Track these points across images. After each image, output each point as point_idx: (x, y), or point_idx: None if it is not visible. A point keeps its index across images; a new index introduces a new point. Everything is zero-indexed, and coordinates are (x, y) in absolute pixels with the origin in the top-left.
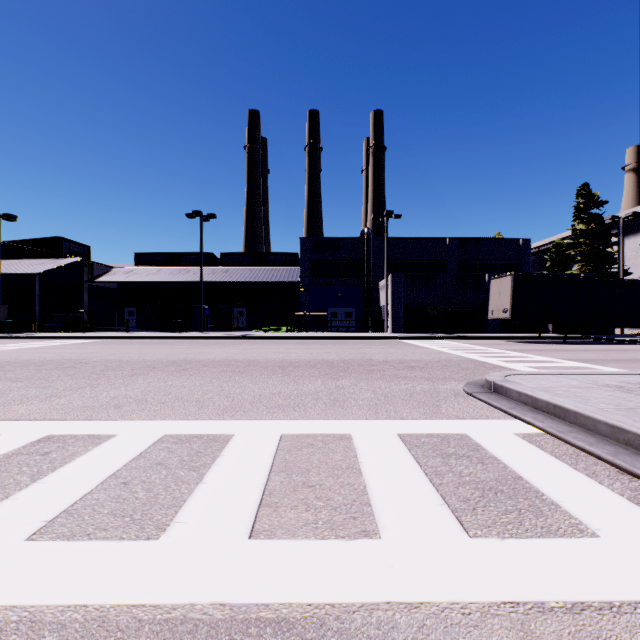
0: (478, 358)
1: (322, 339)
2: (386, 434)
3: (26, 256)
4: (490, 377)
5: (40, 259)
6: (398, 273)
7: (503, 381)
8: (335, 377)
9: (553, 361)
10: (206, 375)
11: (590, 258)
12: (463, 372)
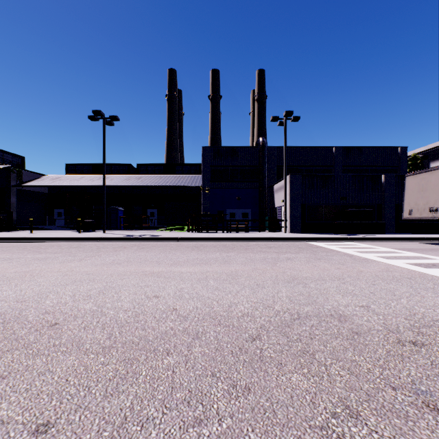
0: None
1: (222, 241)
2: None
3: None
4: None
5: None
6: (297, 174)
7: None
8: None
9: None
10: None
11: None
12: None
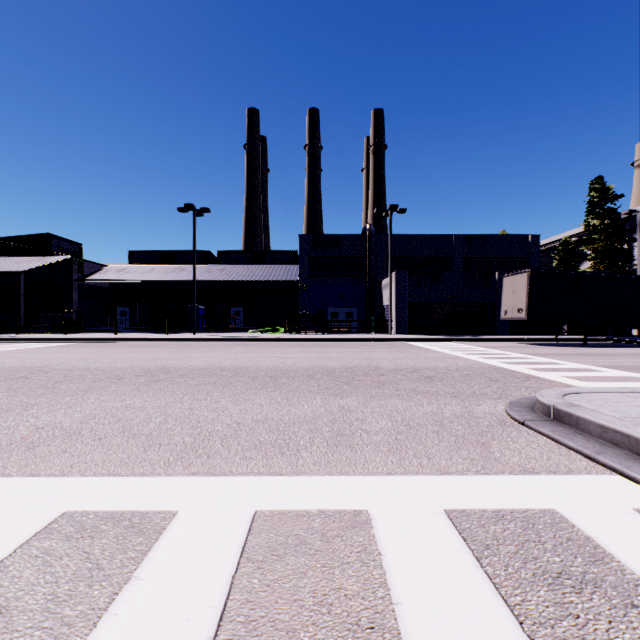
0: (501, 365)
1: (322, 341)
2: (426, 512)
3: (13, 254)
4: (545, 398)
5: (27, 257)
6: (403, 271)
7: (568, 406)
8: (338, 393)
9: (591, 369)
10: (179, 390)
11: (605, 255)
12: (494, 385)
